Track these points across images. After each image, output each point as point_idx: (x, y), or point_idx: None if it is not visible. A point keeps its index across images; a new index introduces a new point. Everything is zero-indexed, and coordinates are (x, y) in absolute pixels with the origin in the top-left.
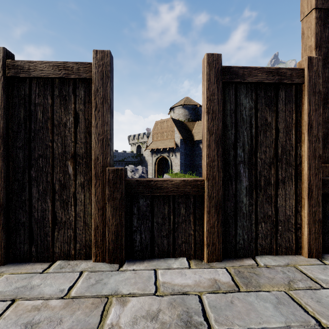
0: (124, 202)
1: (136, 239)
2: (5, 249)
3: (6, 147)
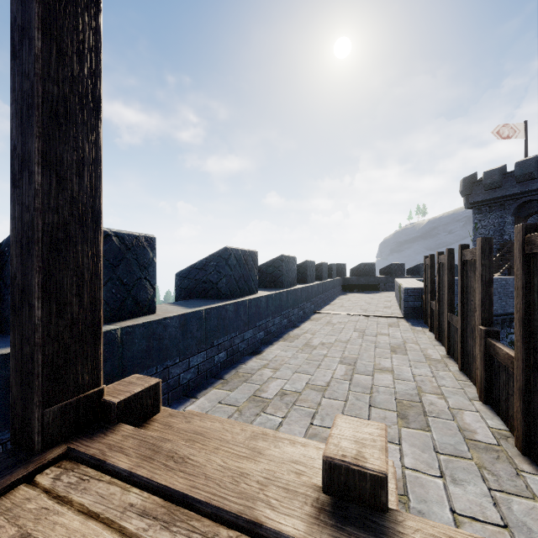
0: (484, 356)
1: (493, 392)
2: (461, 362)
3: (462, 302)
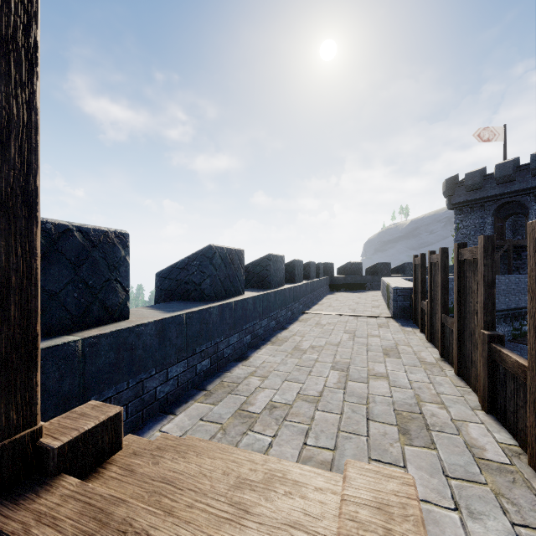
0: (487, 362)
1: (498, 402)
2: (458, 366)
3: (459, 304)
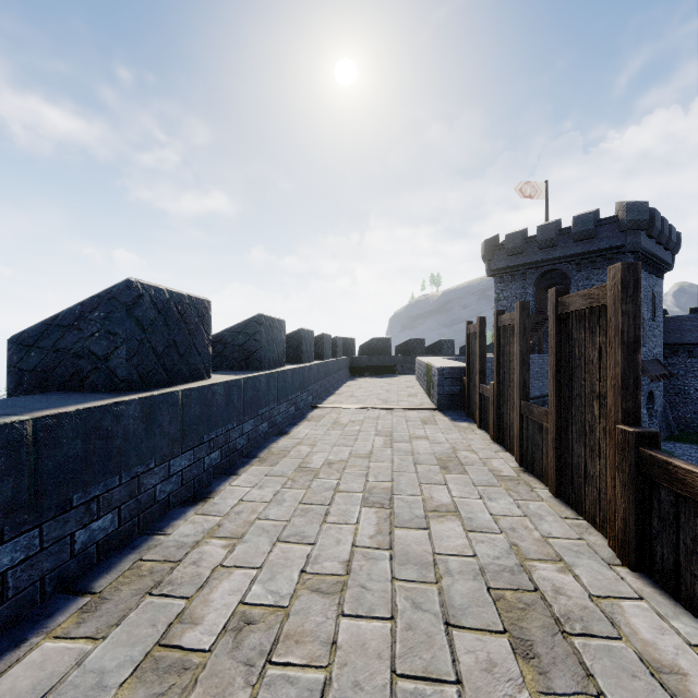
0: (633, 481)
1: (656, 551)
2: (557, 483)
3: (558, 384)
